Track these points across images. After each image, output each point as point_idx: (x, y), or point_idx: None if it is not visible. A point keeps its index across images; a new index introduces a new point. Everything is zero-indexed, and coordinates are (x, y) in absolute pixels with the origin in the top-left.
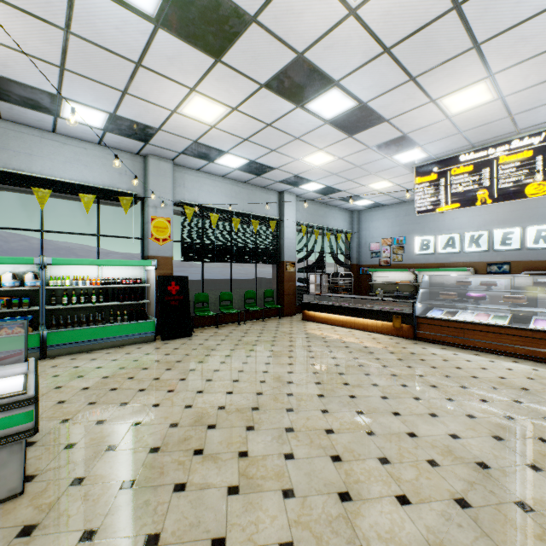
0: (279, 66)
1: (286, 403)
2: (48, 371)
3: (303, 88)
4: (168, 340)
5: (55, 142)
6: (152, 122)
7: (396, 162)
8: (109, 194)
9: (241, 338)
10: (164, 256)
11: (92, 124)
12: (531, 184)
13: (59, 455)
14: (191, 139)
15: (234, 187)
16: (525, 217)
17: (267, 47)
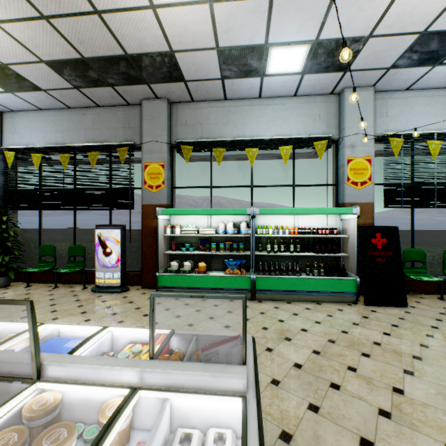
0: None
1: None
2: (257, 318)
3: None
4: (373, 306)
5: (260, 107)
6: (361, 28)
7: None
8: (304, 142)
9: None
10: (362, 202)
11: (291, 70)
12: None
13: None
14: (416, 31)
15: None
16: None
17: None
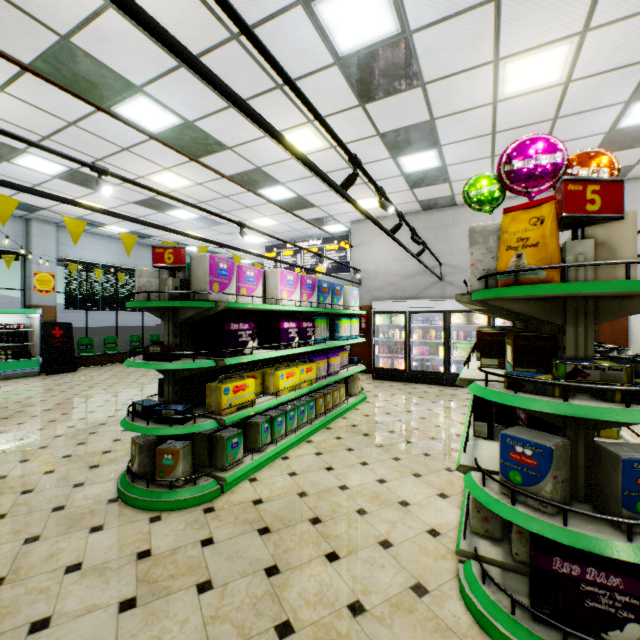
0: (140, 198)
1: (140, 389)
2: None
3: (160, 207)
4: (53, 375)
5: None
6: (41, 205)
7: (250, 242)
8: None
9: (123, 370)
10: (47, 305)
11: None
12: (318, 268)
13: (1, 409)
14: (76, 215)
15: (120, 245)
16: (346, 282)
17: (130, 192)
